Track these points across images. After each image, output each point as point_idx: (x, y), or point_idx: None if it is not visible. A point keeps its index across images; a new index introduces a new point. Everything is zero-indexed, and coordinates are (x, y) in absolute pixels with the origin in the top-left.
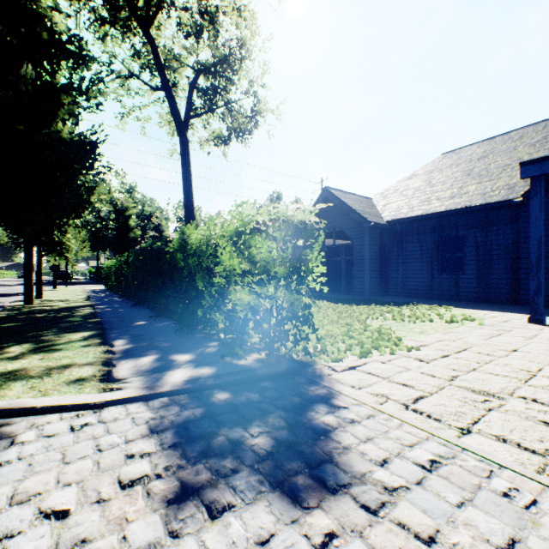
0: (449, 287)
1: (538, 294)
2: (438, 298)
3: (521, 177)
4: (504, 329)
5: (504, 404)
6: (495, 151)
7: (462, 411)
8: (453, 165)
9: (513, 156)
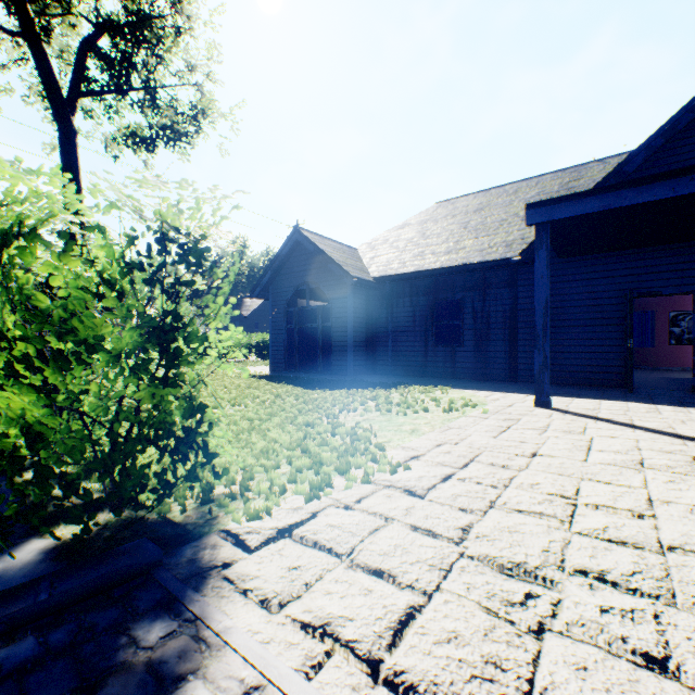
0: (446, 363)
1: (544, 370)
2: (434, 377)
3: (528, 222)
4: (513, 418)
5: (561, 603)
6: (491, 204)
7: (494, 653)
8: (449, 216)
9: (509, 211)
